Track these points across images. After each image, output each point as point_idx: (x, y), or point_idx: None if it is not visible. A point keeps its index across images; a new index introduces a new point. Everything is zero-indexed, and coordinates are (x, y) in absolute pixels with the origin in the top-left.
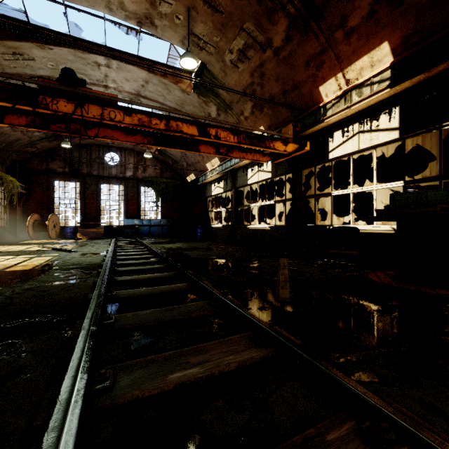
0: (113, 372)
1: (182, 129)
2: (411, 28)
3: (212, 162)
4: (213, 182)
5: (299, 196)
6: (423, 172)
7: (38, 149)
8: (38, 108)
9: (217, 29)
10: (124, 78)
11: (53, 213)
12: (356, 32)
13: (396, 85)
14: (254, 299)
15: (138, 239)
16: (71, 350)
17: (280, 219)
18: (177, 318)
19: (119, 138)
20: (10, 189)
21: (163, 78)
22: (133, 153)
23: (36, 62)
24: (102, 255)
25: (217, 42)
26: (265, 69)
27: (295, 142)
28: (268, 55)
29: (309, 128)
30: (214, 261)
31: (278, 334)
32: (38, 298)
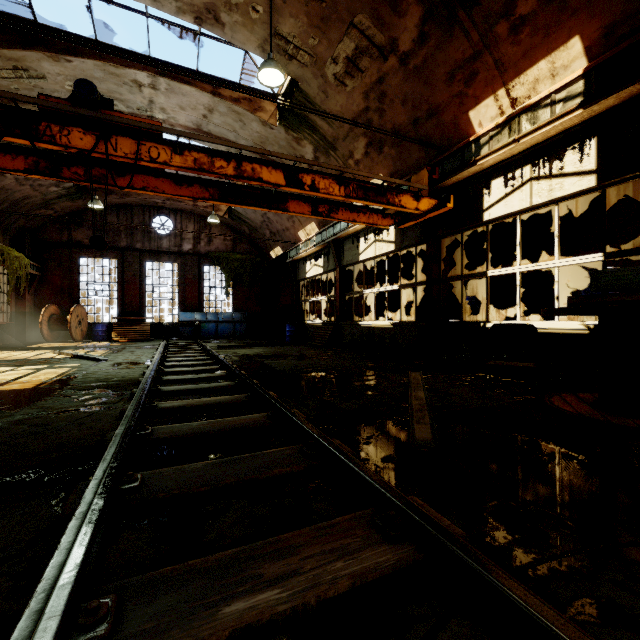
0: (118, 599)
1: (261, 175)
2: (618, 12)
3: (307, 229)
4: (309, 259)
5: (437, 278)
6: (625, 241)
7: (57, 212)
8: (40, 141)
9: (315, 26)
10: (177, 105)
11: (78, 304)
12: (529, 23)
13: (593, 103)
14: (373, 441)
15: (199, 342)
16: (58, 541)
17: (407, 313)
18: (247, 478)
19: (167, 190)
20: (16, 269)
21: (235, 104)
22: (193, 218)
23: (47, 81)
24: (144, 365)
25: (314, 47)
26: (386, 86)
27: (430, 196)
28: (391, 64)
29: (453, 174)
30: (309, 375)
31: (423, 519)
32: (30, 438)
